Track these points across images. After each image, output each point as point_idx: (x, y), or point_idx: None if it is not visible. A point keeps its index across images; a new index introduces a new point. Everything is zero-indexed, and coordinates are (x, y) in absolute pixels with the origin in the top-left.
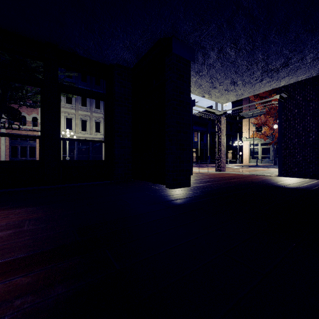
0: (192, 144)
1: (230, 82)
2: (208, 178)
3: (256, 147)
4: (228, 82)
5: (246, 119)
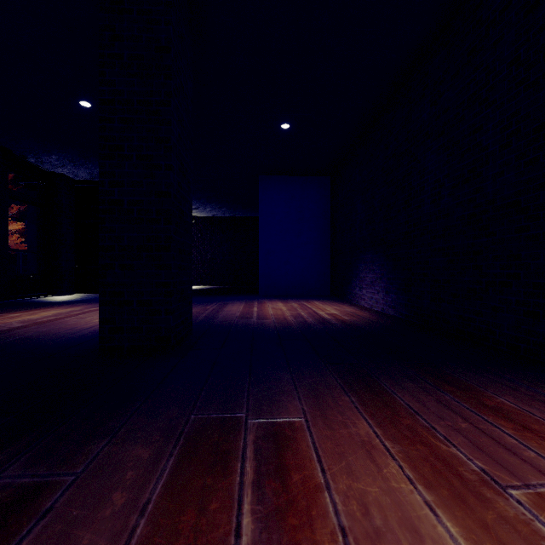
0: None
1: None
2: None
3: None
4: None
5: None
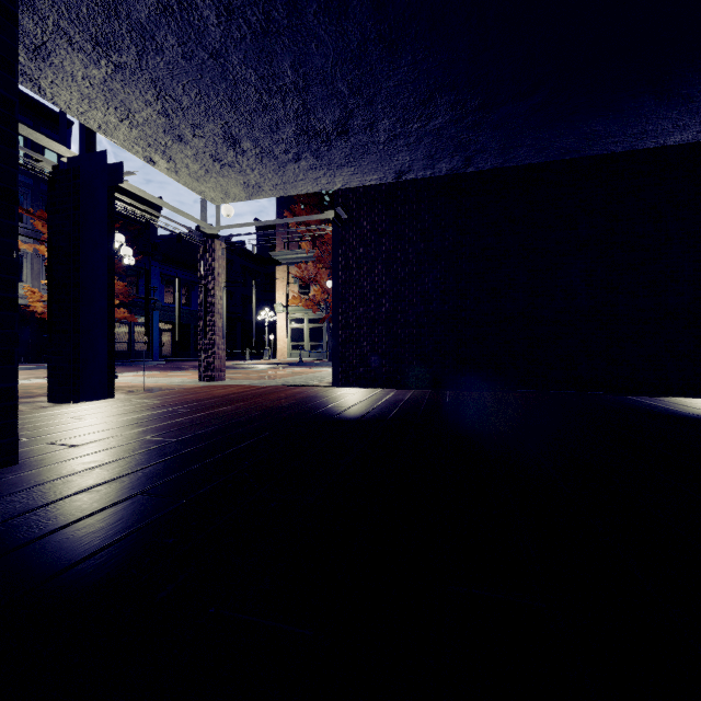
0: (113, 302)
1: (223, 134)
2: (151, 408)
3: (301, 326)
4: (216, 134)
5: (283, 266)
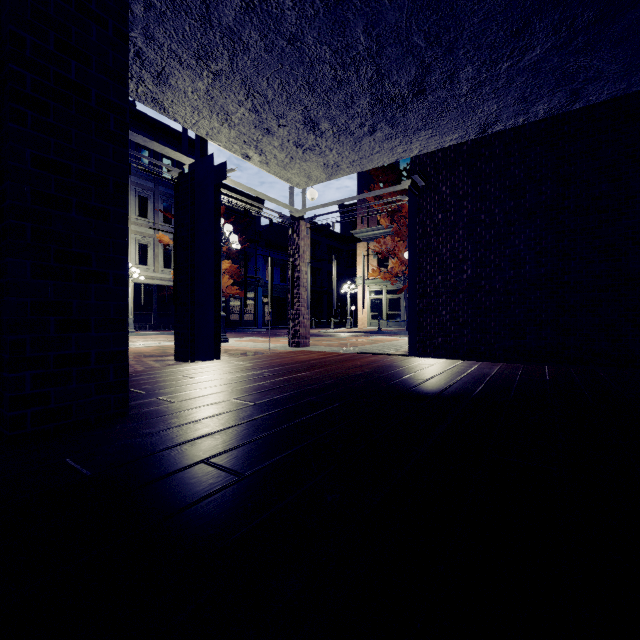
0: (219, 279)
1: (303, 120)
2: (243, 370)
3: (379, 297)
4: (297, 120)
5: (363, 243)
